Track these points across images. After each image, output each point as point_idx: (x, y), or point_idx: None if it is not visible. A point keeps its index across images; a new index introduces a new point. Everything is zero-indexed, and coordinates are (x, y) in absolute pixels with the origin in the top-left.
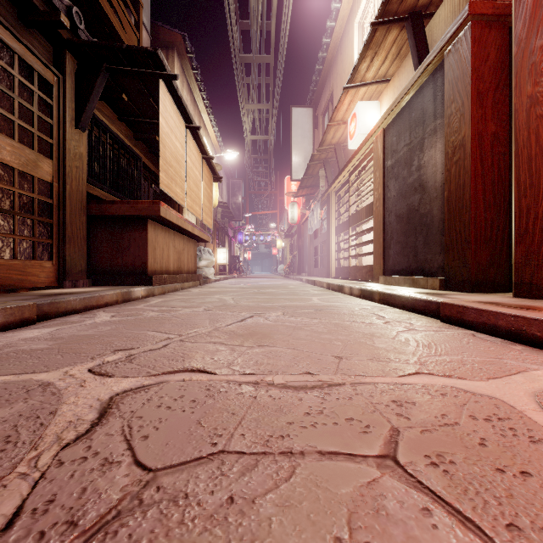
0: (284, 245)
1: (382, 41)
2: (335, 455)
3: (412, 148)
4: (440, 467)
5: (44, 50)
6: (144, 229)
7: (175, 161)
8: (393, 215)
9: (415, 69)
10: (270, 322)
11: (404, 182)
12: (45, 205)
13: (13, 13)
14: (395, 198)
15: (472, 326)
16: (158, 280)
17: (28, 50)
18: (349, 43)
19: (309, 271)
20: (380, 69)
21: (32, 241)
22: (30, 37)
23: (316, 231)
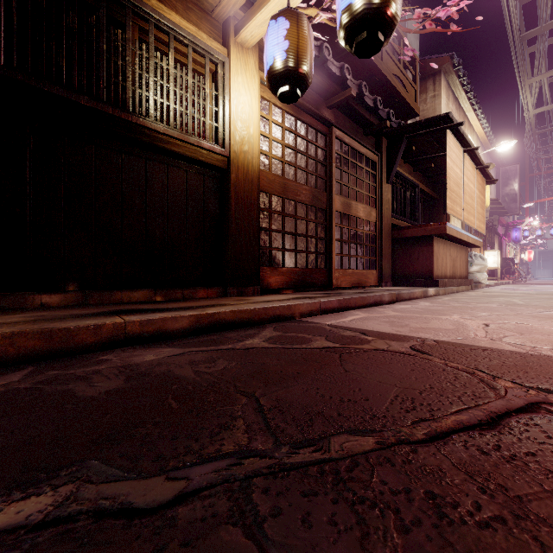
0: None
1: None
2: None
3: None
4: None
5: (371, 143)
6: (430, 244)
7: (455, 186)
8: None
9: None
10: None
11: None
12: (372, 237)
13: (362, 133)
14: None
15: None
16: (441, 283)
17: (367, 150)
18: None
19: None
20: None
21: (368, 259)
22: (367, 141)
23: None
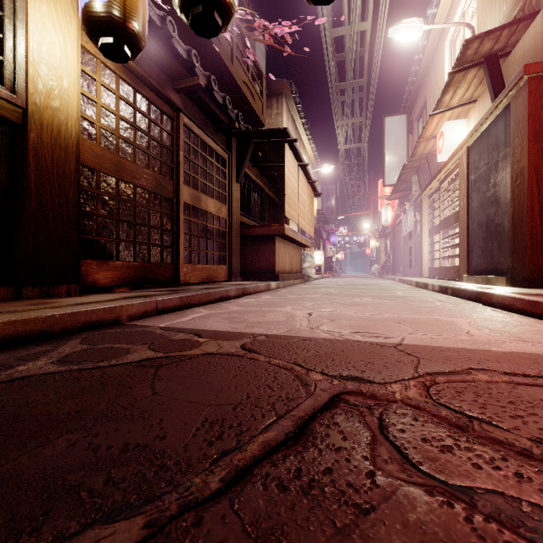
0: (378, 245)
1: (462, 79)
2: (382, 322)
3: (489, 168)
4: (411, 324)
5: (222, 141)
6: (273, 243)
7: (292, 194)
8: (475, 222)
9: (492, 102)
10: (363, 301)
11: (483, 196)
12: (223, 233)
13: (212, 128)
14: (477, 208)
15: (495, 305)
16: (281, 277)
17: (218, 146)
18: (441, 60)
19: (403, 271)
20: (464, 96)
21: (219, 254)
22: (218, 137)
23: (411, 232)
